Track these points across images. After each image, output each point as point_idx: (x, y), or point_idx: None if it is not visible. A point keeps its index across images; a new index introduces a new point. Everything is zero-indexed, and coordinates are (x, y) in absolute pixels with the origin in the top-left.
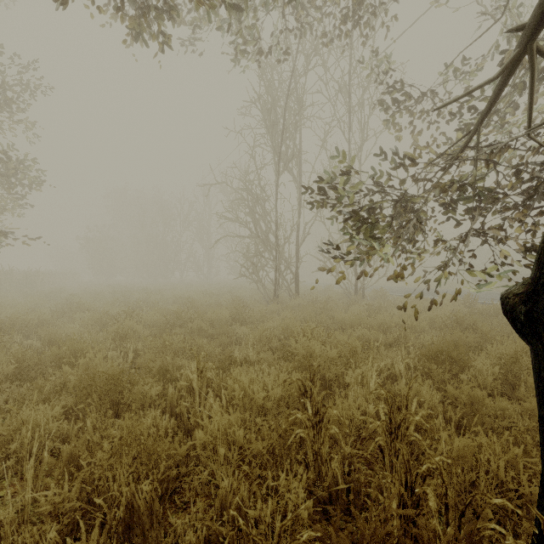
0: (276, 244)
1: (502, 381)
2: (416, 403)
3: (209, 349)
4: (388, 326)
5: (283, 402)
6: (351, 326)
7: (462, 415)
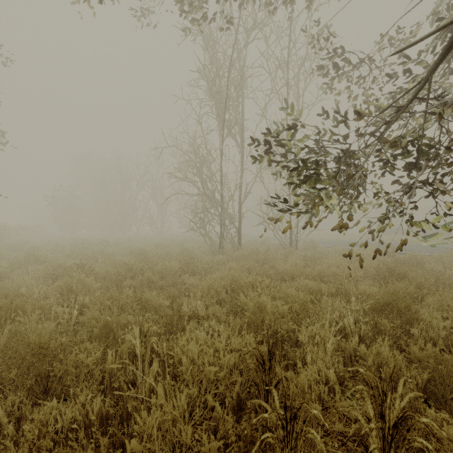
0: (221, 201)
1: (450, 333)
2: (377, 365)
3: (157, 303)
4: (326, 276)
5: (236, 368)
6: (292, 276)
7: (428, 379)
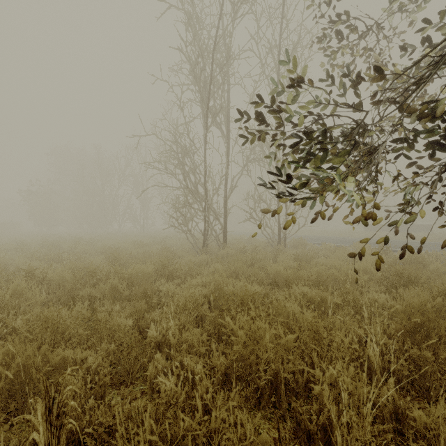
0: (205, 195)
1: None
2: (444, 443)
3: (114, 326)
4: (324, 280)
5: None
6: (286, 281)
7: None
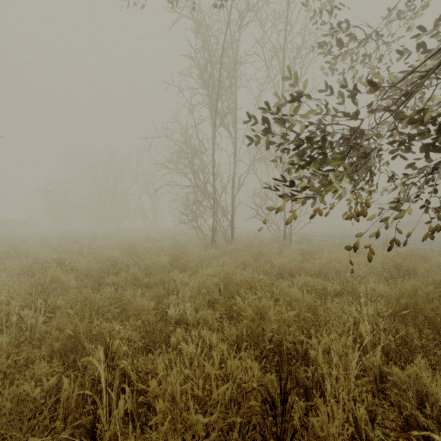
0: (214, 193)
1: None
2: (416, 394)
3: (139, 306)
4: (327, 272)
5: (232, 401)
6: (290, 272)
7: None
